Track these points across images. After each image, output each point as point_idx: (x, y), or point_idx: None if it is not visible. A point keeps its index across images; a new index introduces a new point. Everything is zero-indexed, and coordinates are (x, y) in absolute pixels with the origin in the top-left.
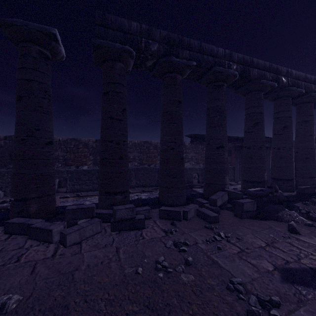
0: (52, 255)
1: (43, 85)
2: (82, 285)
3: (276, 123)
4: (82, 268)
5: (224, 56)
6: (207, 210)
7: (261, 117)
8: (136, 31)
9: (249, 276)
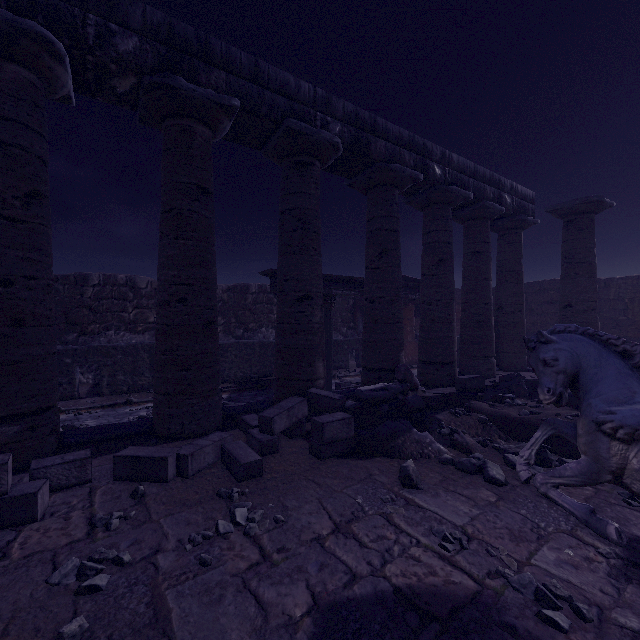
0: None
1: None
2: None
3: (426, 254)
4: None
5: (313, 100)
6: (244, 445)
7: (394, 239)
8: None
9: None
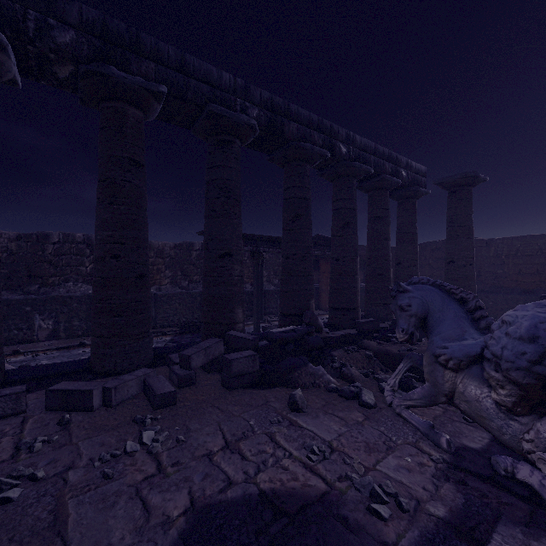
0: None
1: None
2: None
3: (335, 218)
4: None
5: (234, 88)
6: (163, 379)
7: (305, 205)
8: None
9: None
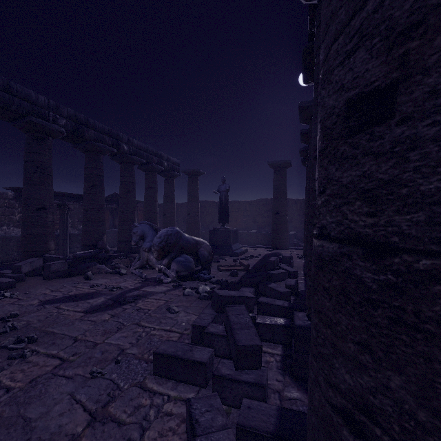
0: None
1: None
2: None
3: (121, 187)
4: None
5: (48, 106)
6: (4, 278)
7: (100, 179)
8: None
9: (9, 311)
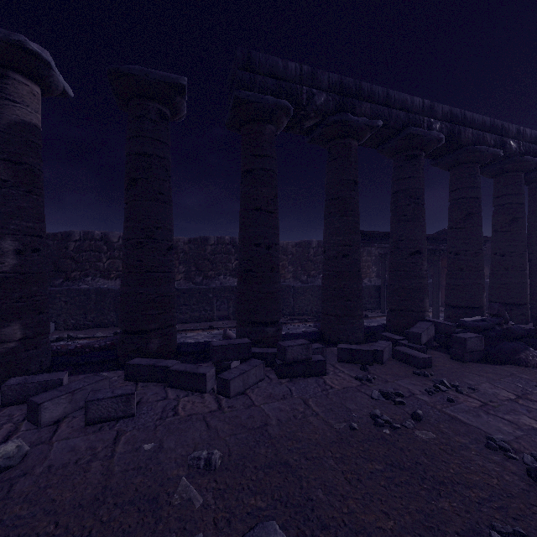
0: (218, 407)
1: (164, 161)
2: (288, 441)
3: (498, 214)
4: (272, 423)
5: (422, 109)
6: (408, 349)
7: (477, 204)
8: (294, 76)
9: (510, 434)
